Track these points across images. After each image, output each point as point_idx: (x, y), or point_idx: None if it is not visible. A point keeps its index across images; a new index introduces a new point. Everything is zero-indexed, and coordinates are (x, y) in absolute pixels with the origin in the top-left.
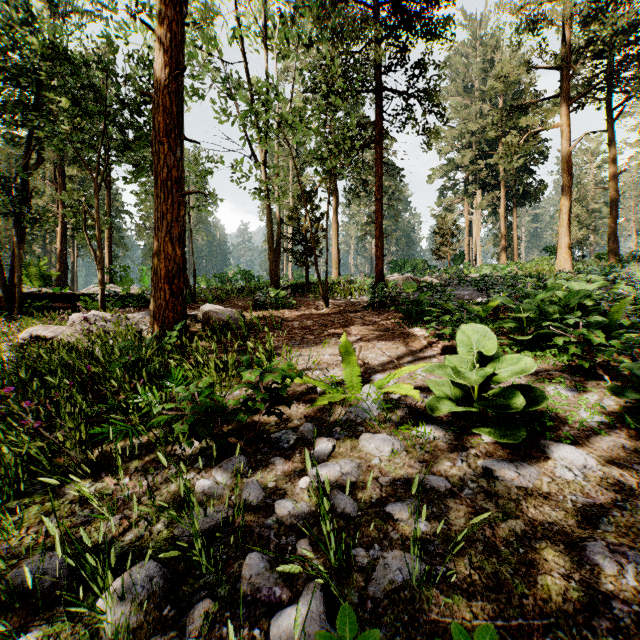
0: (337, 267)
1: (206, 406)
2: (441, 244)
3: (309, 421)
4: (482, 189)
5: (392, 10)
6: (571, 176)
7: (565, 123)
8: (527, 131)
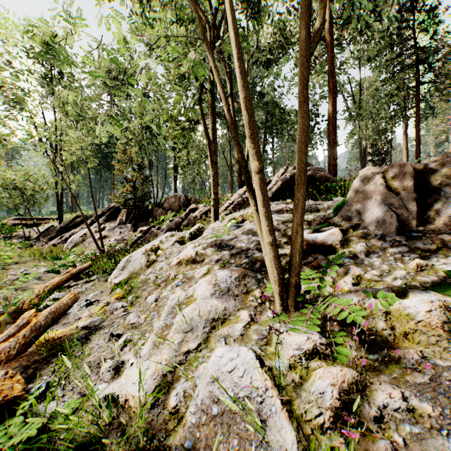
0: None
1: None
2: None
3: None
4: None
5: (419, 61)
6: None
7: None
8: None
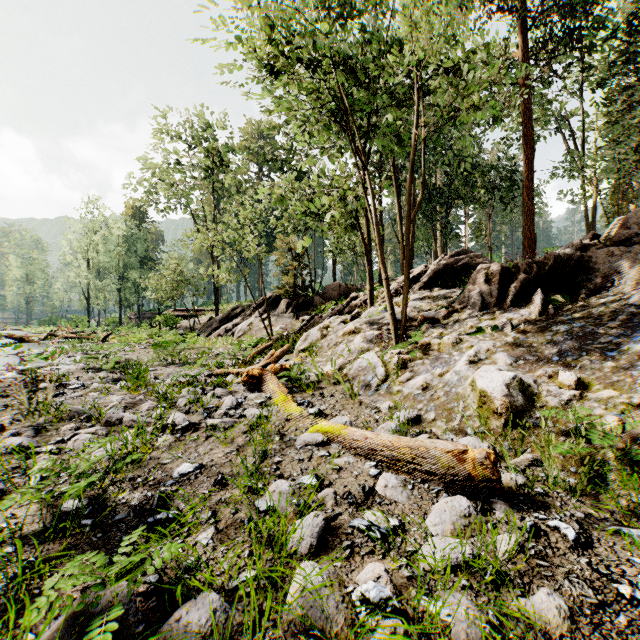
0: None
1: None
2: None
3: None
4: None
5: None
6: None
7: None
8: None
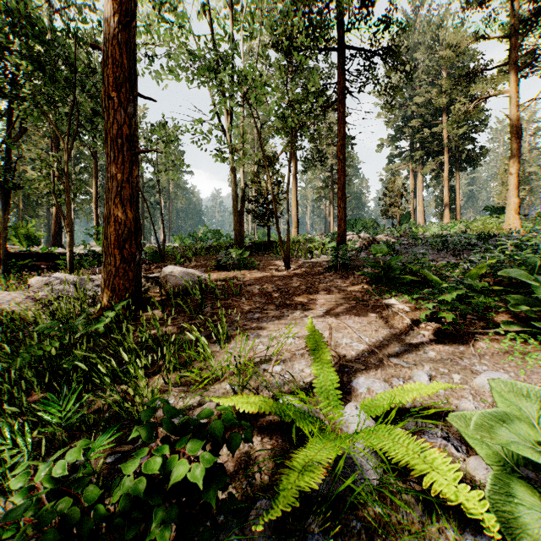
0: (296, 226)
1: (60, 520)
2: (391, 205)
3: (266, 486)
4: (427, 155)
5: None
6: (519, 139)
7: (513, 89)
8: (475, 98)
